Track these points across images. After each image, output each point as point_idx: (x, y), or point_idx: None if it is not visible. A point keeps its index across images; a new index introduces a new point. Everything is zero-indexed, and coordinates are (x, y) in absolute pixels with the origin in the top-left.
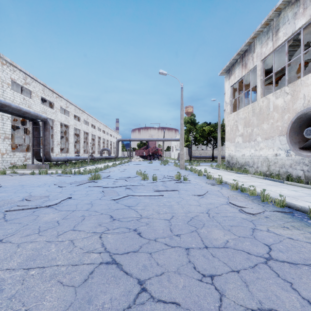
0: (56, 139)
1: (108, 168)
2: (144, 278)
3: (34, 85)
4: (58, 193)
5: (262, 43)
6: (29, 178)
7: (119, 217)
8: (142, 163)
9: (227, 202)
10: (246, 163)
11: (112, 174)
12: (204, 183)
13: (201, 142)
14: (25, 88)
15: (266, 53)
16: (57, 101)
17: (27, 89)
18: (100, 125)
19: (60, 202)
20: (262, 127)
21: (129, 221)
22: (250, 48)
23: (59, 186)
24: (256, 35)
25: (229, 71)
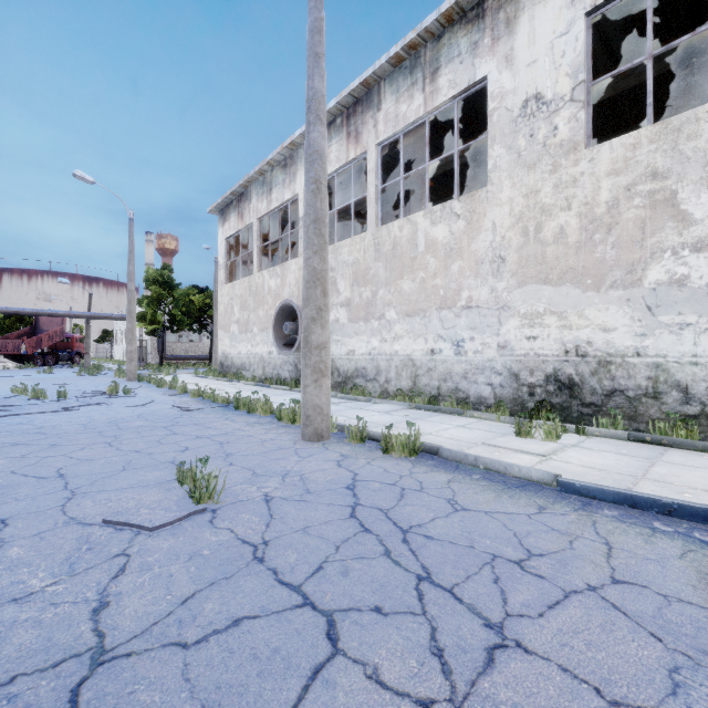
0: None
1: None
2: (55, 443)
3: None
4: None
5: (258, 195)
6: None
7: (7, 430)
8: (17, 374)
9: (173, 407)
10: (243, 365)
11: None
12: (160, 395)
13: (187, 327)
14: None
15: (262, 212)
16: None
17: None
18: None
19: None
20: (258, 313)
21: (25, 430)
22: (247, 193)
23: None
24: (251, 180)
25: (223, 213)
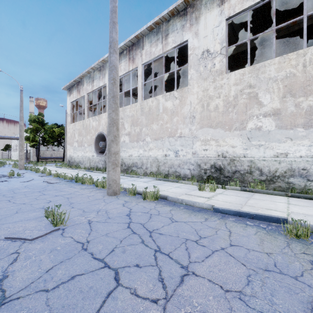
0: None
1: None
2: None
3: None
4: None
5: (87, 83)
6: None
7: None
8: None
9: (43, 182)
10: (80, 161)
11: None
12: (37, 176)
13: (51, 143)
14: None
15: (89, 90)
16: None
17: None
18: None
19: None
20: (87, 137)
21: None
22: (82, 81)
23: None
24: (84, 75)
25: (70, 90)
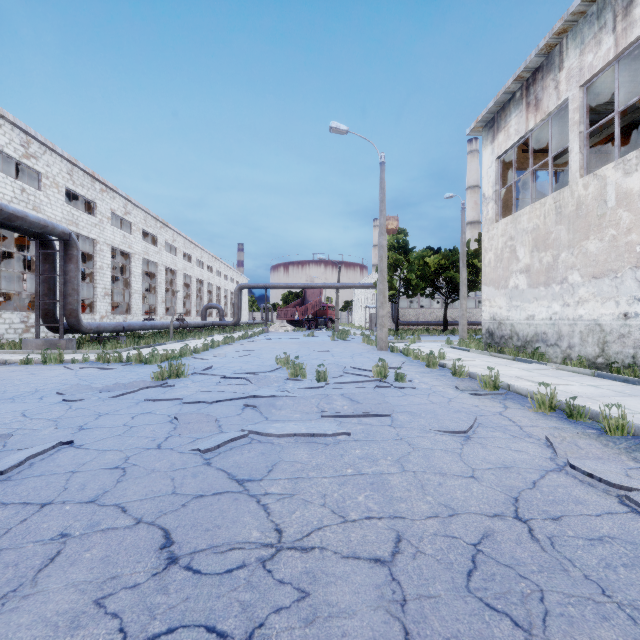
0: (100, 284)
1: (214, 349)
2: None
3: (48, 161)
4: (48, 422)
5: (583, 43)
6: (9, 374)
7: (195, 548)
8: (291, 336)
9: (555, 460)
10: (539, 335)
11: (218, 362)
12: (451, 389)
13: (421, 291)
14: (26, 167)
15: (596, 65)
16: (104, 200)
17: (32, 169)
18: (202, 254)
19: (20, 464)
20: (583, 247)
21: (229, 572)
22: (550, 60)
23: (63, 399)
24: (567, 24)
25: (493, 123)
